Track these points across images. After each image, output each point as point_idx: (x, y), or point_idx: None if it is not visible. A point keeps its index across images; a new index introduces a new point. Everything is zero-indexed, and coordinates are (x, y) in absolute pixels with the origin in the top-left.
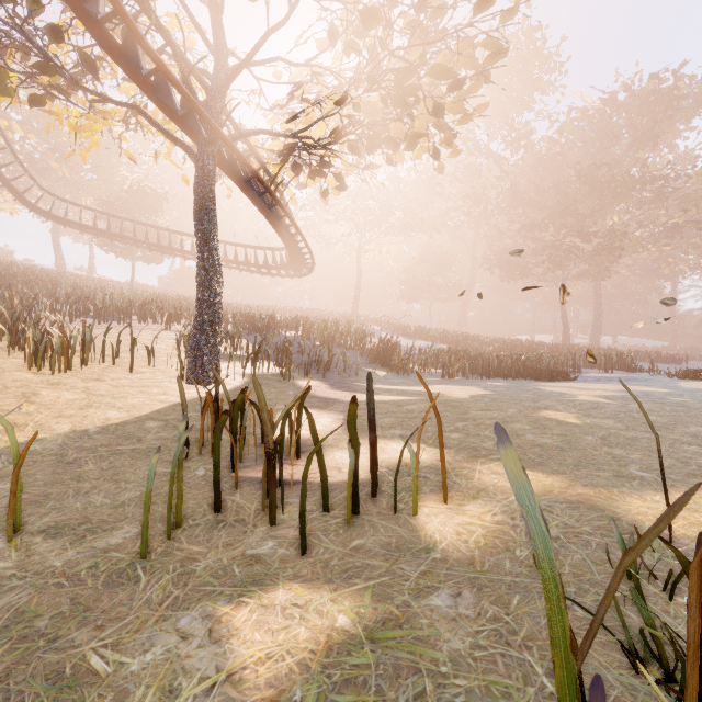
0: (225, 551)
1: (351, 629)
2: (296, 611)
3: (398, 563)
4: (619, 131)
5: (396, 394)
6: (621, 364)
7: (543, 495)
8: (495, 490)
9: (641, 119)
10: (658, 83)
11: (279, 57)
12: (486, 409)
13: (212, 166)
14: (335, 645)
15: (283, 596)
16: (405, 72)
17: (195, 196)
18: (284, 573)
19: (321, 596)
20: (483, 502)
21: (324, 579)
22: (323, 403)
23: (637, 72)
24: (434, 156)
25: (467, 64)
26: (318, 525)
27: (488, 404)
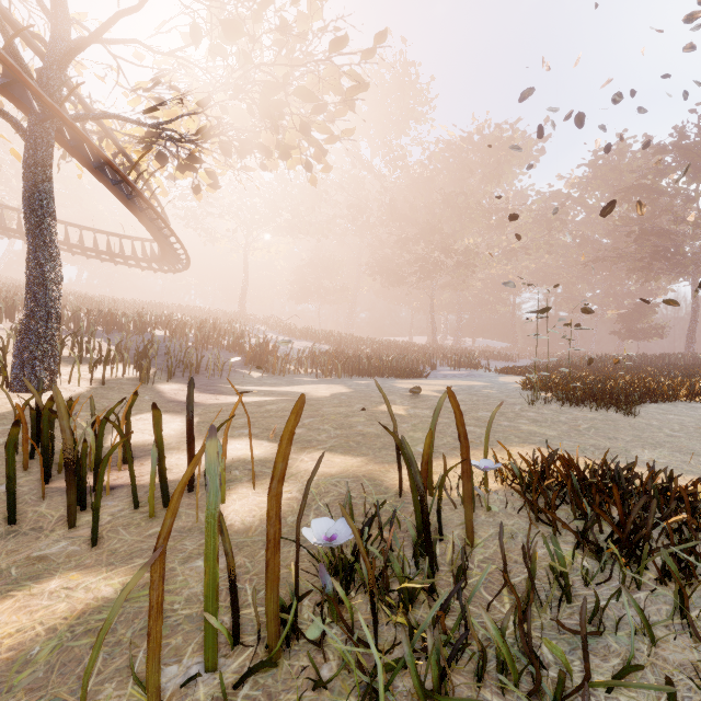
0: (7, 557)
1: (111, 595)
2: (64, 593)
3: (183, 541)
4: (474, 166)
5: (263, 395)
6: (469, 363)
7: (340, 473)
8: (304, 474)
9: (489, 159)
10: (501, 132)
11: (136, 40)
12: (337, 406)
13: (47, 145)
14: (89, 610)
15: (56, 583)
16: (270, 88)
17: (24, 178)
18: (66, 565)
19: (96, 577)
20: (288, 485)
21: (105, 564)
22: (180, 407)
23: (487, 120)
24: (307, 168)
25: (335, 89)
26: (122, 522)
27: (342, 401)
